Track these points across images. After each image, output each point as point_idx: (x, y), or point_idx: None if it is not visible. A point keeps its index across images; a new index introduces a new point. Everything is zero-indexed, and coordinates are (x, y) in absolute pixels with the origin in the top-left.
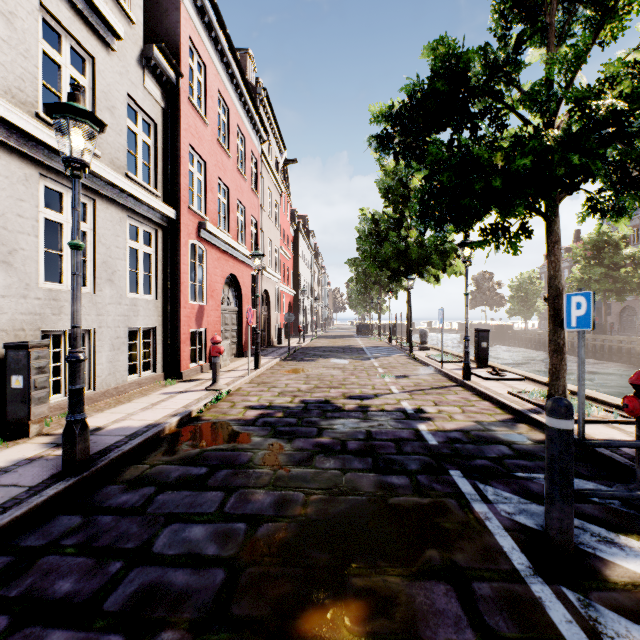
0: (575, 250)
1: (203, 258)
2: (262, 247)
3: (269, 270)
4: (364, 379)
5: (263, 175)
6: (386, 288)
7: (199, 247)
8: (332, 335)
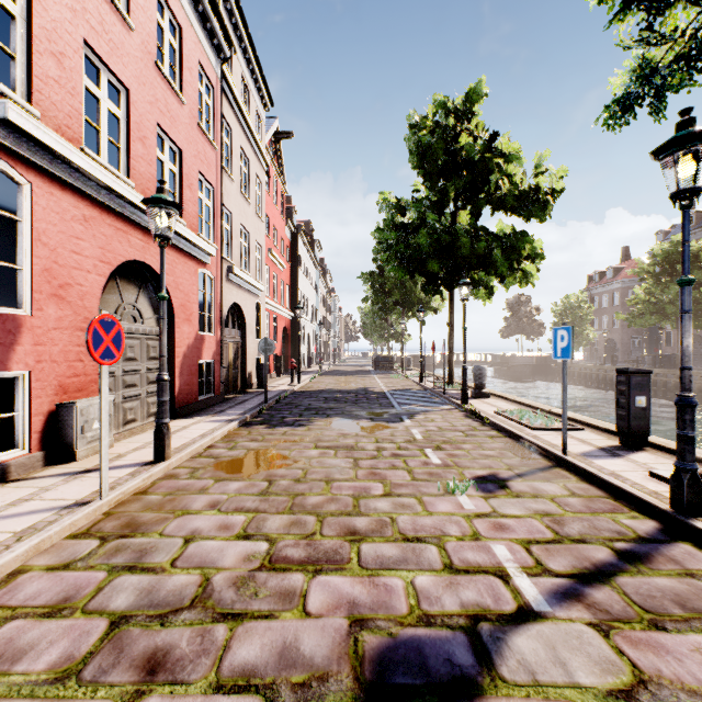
0: (641, 265)
1: (20, 203)
2: (229, 237)
3: (241, 273)
4: (407, 500)
5: (230, 123)
6: (410, 310)
7: (2, 172)
8: (342, 370)
